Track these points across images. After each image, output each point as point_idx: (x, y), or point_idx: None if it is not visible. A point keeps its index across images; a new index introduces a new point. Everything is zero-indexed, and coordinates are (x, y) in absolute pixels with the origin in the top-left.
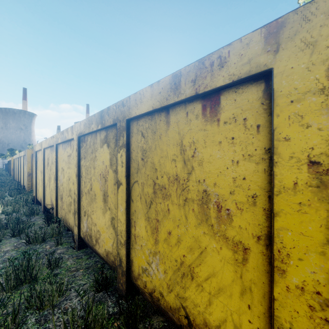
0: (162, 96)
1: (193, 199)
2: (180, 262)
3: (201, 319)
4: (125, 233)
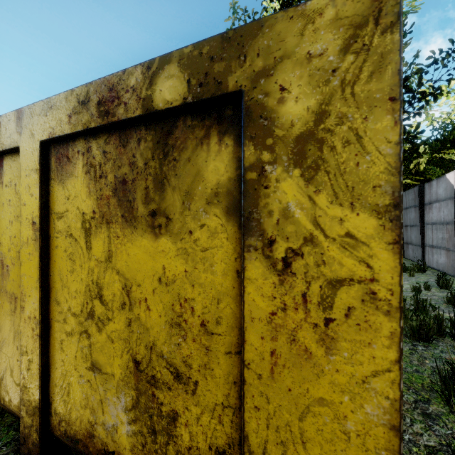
0: None
1: None
2: None
3: None
4: None
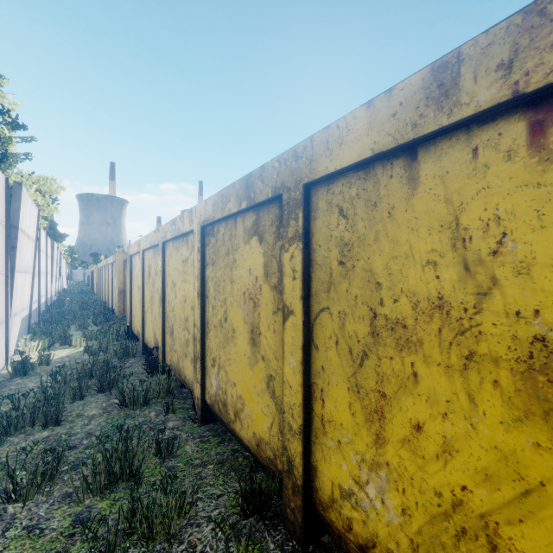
0: (401, 122)
1: (496, 357)
2: (450, 500)
3: None
4: (301, 411)
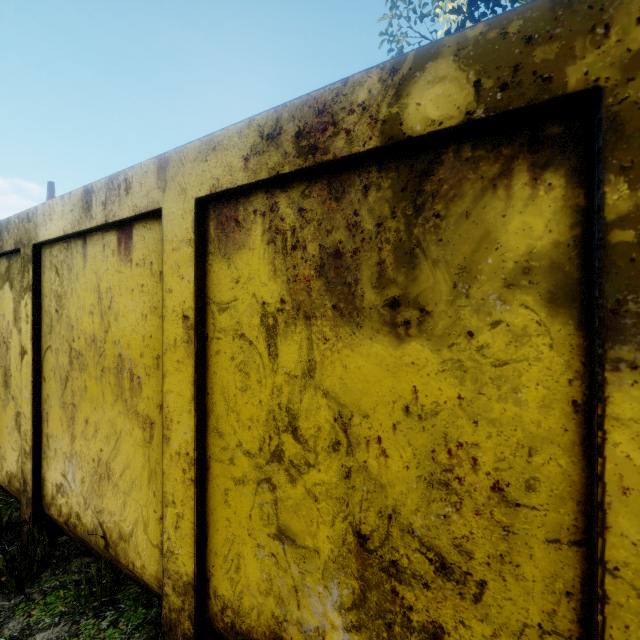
0: (74, 217)
1: (110, 368)
2: (97, 461)
3: (117, 531)
4: (31, 434)
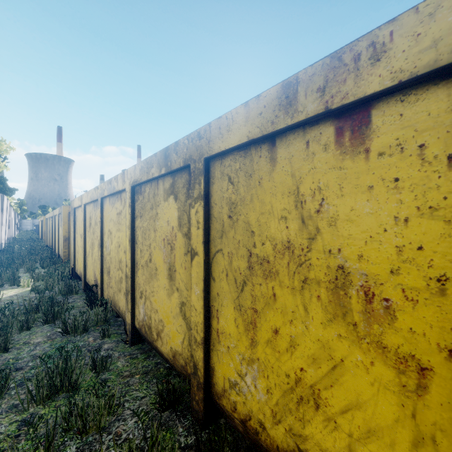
0: (265, 119)
1: (319, 280)
2: (294, 378)
3: None
4: (203, 327)
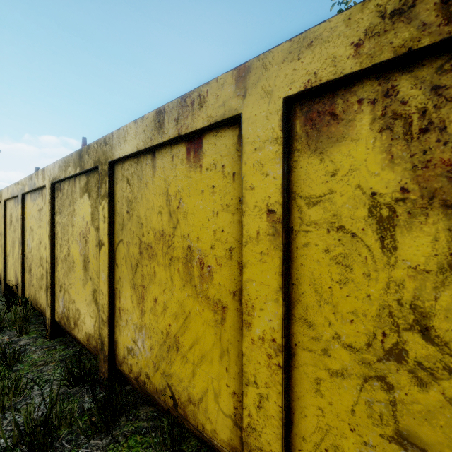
0: (147, 136)
1: (178, 258)
2: (166, 333)
3: (186, 395)
4: (108, 307)
